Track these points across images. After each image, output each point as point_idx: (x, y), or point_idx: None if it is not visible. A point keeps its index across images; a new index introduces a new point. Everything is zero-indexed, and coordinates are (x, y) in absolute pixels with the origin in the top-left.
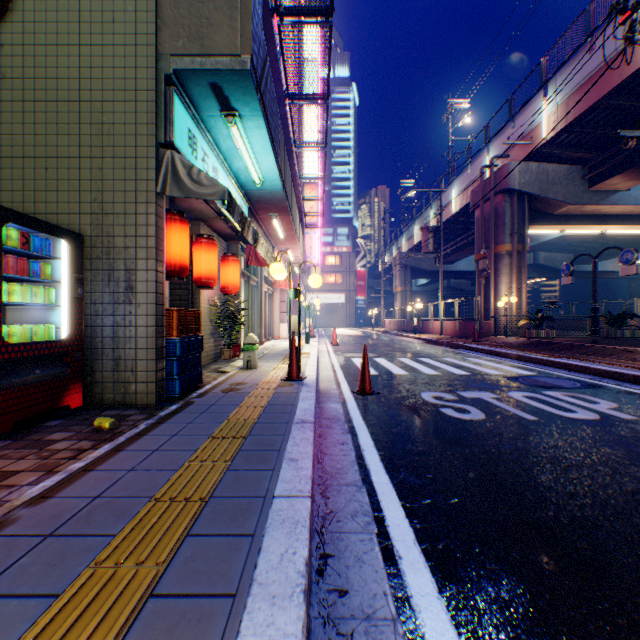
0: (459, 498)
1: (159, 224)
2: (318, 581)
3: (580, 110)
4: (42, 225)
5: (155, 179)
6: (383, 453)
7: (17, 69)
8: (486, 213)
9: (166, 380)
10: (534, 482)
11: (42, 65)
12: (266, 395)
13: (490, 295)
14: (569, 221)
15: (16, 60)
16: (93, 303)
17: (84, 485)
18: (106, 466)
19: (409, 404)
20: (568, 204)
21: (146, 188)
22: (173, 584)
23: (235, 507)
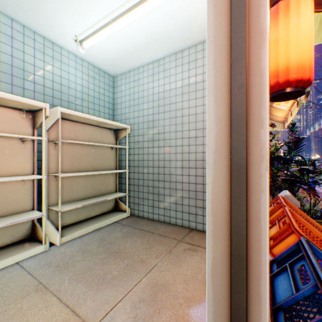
0: None
1: None
2: None
3: None
4: None
5: None
6: None
7: None
8: None
9: None
10: None
11: None
12: None
13: None
14: None
15: None
16: None
17: None
18: None
19: None
20: None
21: None
22: None
23: None
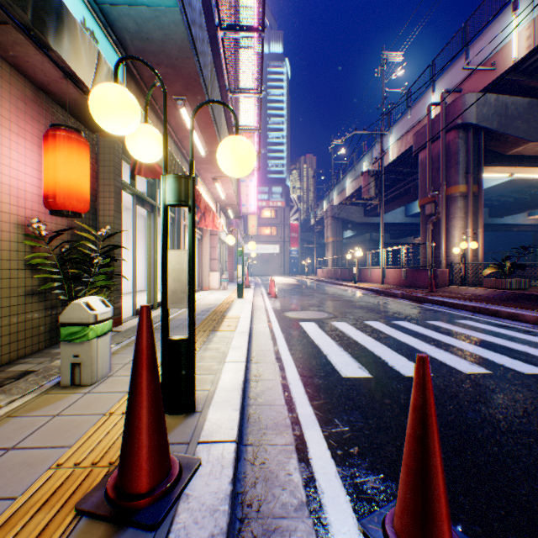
0: None
1: None
2: None
3: None
4: None
5: None
6: None
7: None
8: (434, 153)
9: None
10: None
11: None
12: None
13: (441, 241)
14: (522, 163)
15: None
16: None
17: None
18: None
19: None
20: (528, 141)
21: None
22: None
23: None
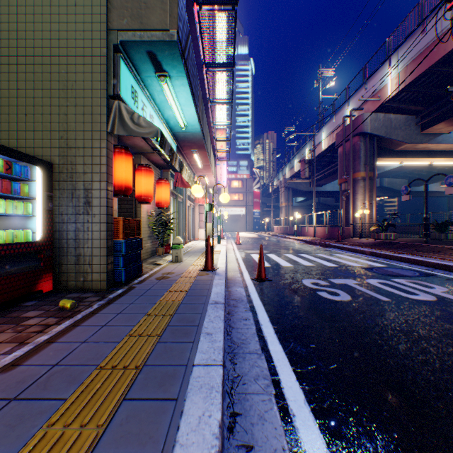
0: (337, 364)
1: (109, 155)
2: (229, 437)
3: (415, 75)
4: (21, 155)
5: (106, 122)
6: (276, 327)
7: (4, 41)
8: (347, 150)
9: (115, 271)
10: (394, 351)
11: (23, 38)
12: (188, 282)
13: (349, 208)
14: (406, 155)
15: (3, 34)
16: (60, 214)
17: (46, 355)
18: (65, 339)
19: (294, 288)
20: (406, 143)
21: (99, 128)
22: (109, 445)
23: (163, 374)
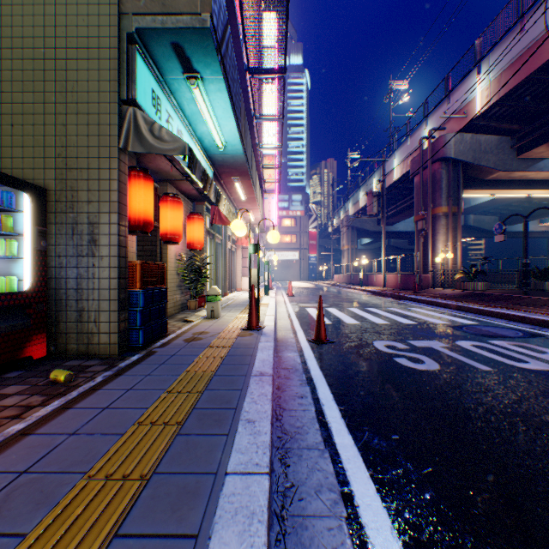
0: (433, 467)
1: (122, 179)
2: None
3: (511, 85)
4: None
5: (117, 135)
6: (343, 408)
7: None
8: (424, 179)
9: (130, 330)
10: (510, 446)
11: (8, 24)
12: (226, 345)
13: (428, 252)
14: (499, 186)
15: None
16: (57, 256)
17: (14, 455)
18: (47, 429)
19: (363, 353)
20: (498, 171)
21: (108, 143)
22: None
23: (179, 489)
